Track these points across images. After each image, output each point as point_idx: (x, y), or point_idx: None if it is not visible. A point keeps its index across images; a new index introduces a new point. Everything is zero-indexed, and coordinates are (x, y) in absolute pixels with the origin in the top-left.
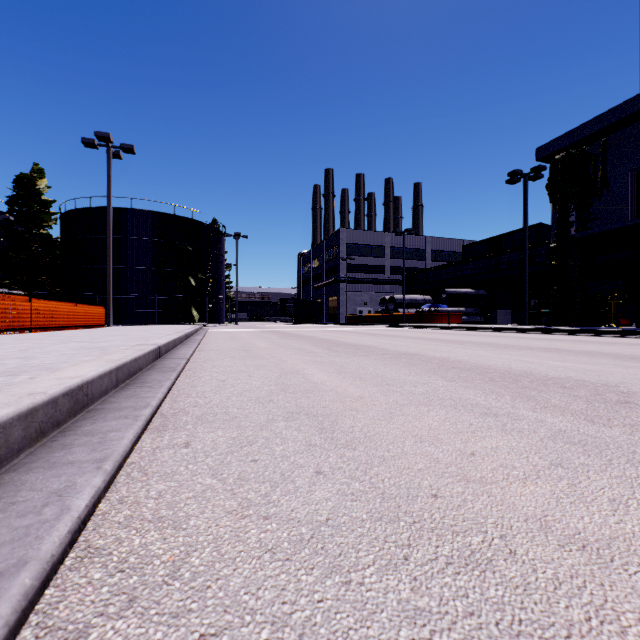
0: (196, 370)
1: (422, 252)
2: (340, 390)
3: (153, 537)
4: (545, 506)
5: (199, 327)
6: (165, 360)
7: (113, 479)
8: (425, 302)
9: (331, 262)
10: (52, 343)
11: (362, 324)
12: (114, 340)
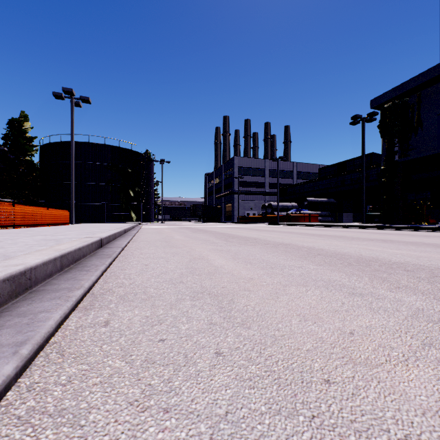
0: (127, 256)
1: (290, 173)
2: (235, 272)
3: (47, 438)
4: (436, 395)
5: (135, 225)
6: (105, 249)
7: (30, 362)
8: (293, 207)
9: (227, 180)
10: (24, 236)
11: (249, 223)
12: (70, 234)
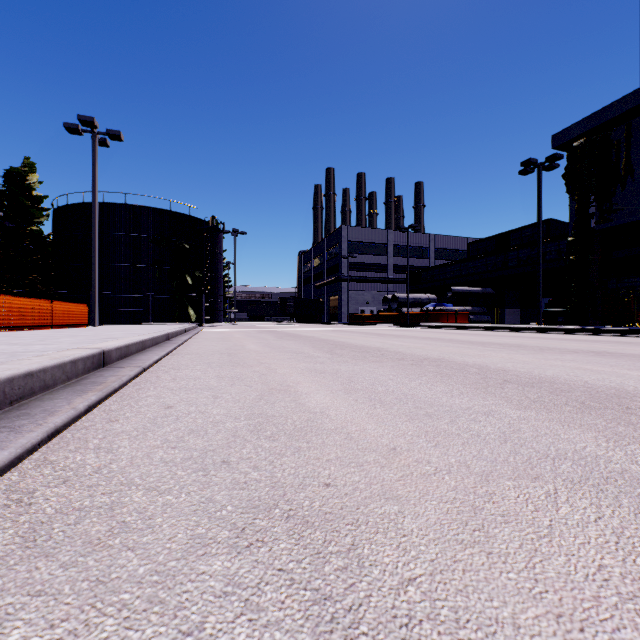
0: (144, 385)
1: (425, 250)
2: (353, 430)
3: None
4: None
5: (191, 327)
6: (109, 370)
7: None
8: (429, 301)
9: (332, 260)
10: None
11: (364, 324)
12: (63, 342)
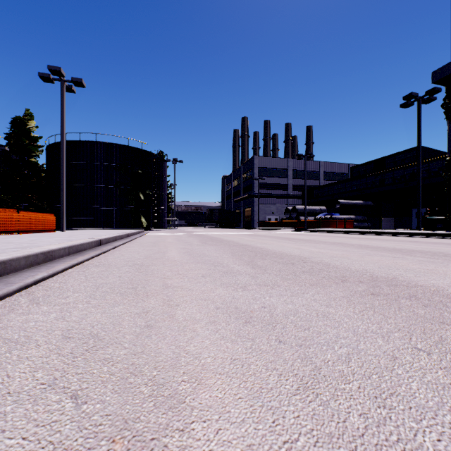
0: None
1: (316, 173)
2: None
3: None
4: None
5: (136, 231)
6: None
7: None
8: (321, 211)
9: (247, 182)
10: None
11: (271, 229)
12: None
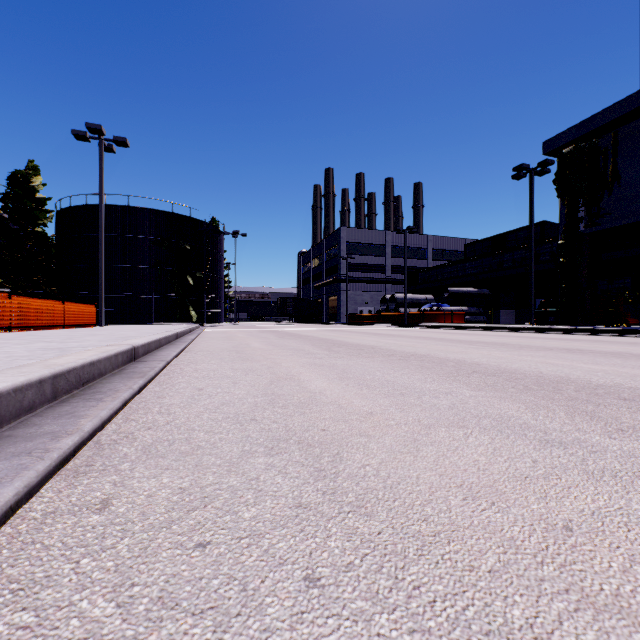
0: (173, 375)
1: (423, 251)
2: (343, 403)
3: None
4: None
5: (194, 326)
6: (140, 363)
7: None
8: (427, 301)
9: (331, 261)
10: (16, 343)
11: (363, 324)
12: (90, 340)
